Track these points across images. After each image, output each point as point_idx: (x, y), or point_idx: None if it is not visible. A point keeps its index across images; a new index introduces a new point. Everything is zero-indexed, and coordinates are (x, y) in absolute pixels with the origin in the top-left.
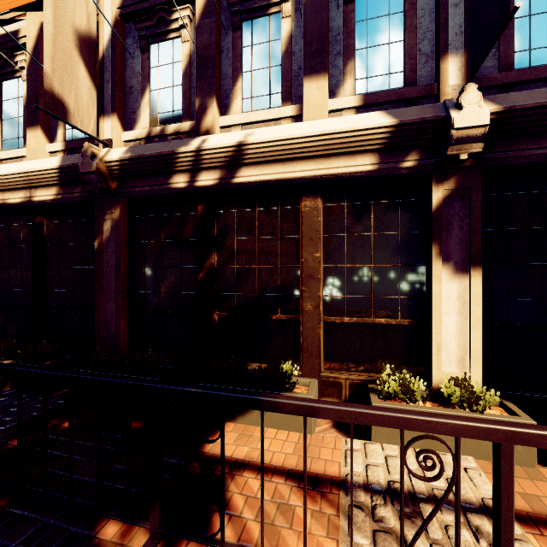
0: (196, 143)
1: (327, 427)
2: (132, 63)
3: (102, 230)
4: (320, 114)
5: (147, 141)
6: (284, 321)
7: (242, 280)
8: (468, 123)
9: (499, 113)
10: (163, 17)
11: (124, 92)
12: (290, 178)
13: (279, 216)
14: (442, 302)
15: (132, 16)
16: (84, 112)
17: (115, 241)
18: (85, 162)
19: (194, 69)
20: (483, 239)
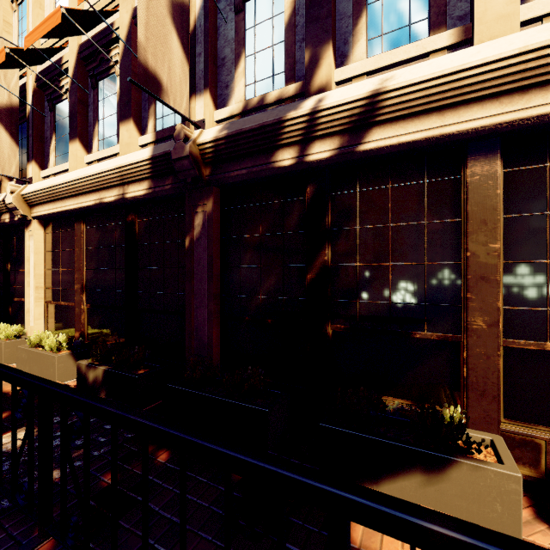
0: (308, 104)
1: (528, 517)
2: (225, 30)
3: (193, 225)
4: (504, 30)
5: (242, 117)
6: (432, 342)
7: (367, 283)
8: None
9: None
10: None
11: (216, 65)
12: (451, 133)
13: (425, 193)
14: None
15: None
16: (176, 88)
17: (208, 237)
18: (178, 147)
19: (300, 18)
20: None
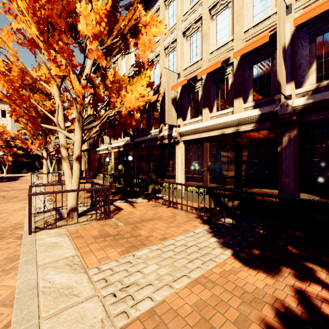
0: None
1: None
2: (301, 51)
3: (282, 141)
4: None
5: (314, 91)
6: None
7: None
8: None
9: None
10: None
11: (295, 68)
12: None
13: None
14: None
15: (303, 27)
16: (283, 85)
17: (293, 147)
18: (282, 109)
19: None
20: None
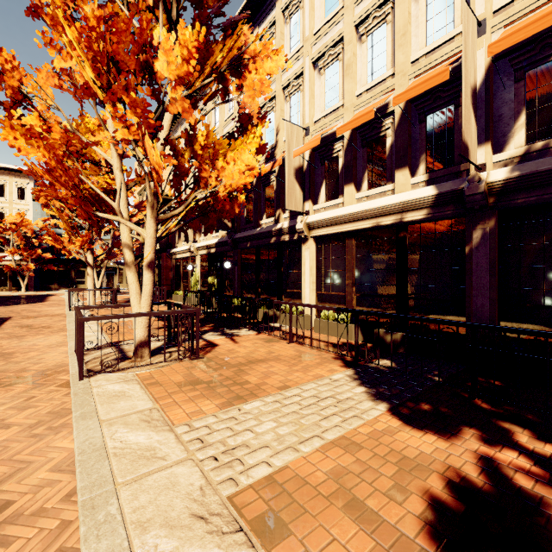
0: None
1: None
2: (502, 95)
3: (471, 238)
4: None
5: (522, 157)
6: None
7: None
8: None
9: None
10: (548, 43)
11: (492, 122)
12: None
13: None
14: None
15: (505, 55)
16: (472, 148)
17: (489, 246)
18: (472, 187)
19: None
20: None
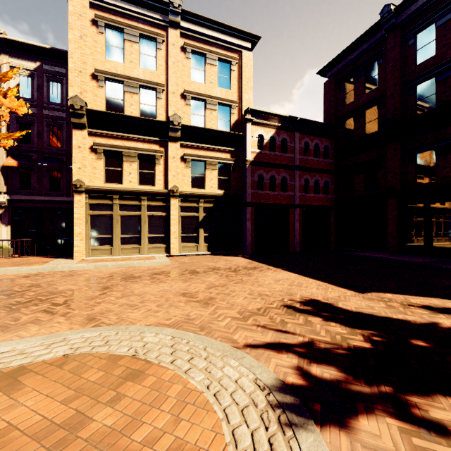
0: None
1: None
2: None
3: None
4: None
5: None
6: None
7: None
8: (2, 201)
9: (10, 199)
10: None
11: None
12: None
13: None
14: (3, 231)
15: None
16: None
17: None
18: None
19: None
20: (13, 220)
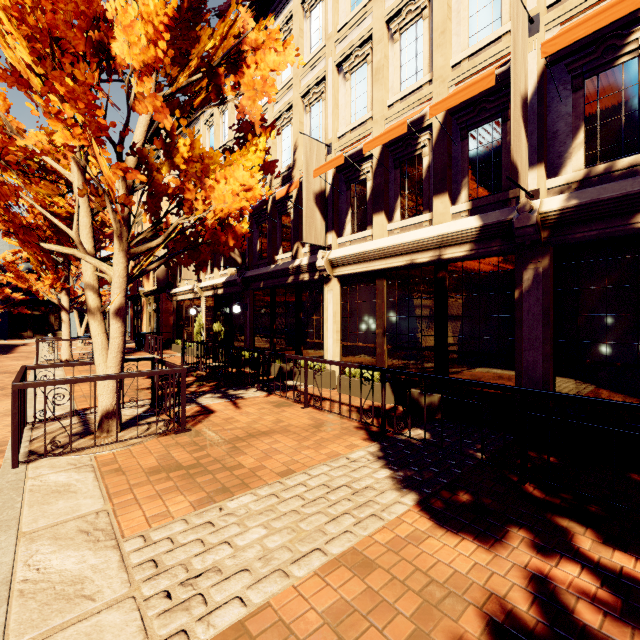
0: None
1: None
2: (557, 107)
3: (522, 280)
4: None
5: (581, 183)
6: None
7: None
8: None
9: None
10: (611, 45)
11: (546, 139)
12: None
13: None
14: None
15: (561, 59)
16: (523, 171)
17: (542, 290)
18: (522, 217)
19: None
20: None
